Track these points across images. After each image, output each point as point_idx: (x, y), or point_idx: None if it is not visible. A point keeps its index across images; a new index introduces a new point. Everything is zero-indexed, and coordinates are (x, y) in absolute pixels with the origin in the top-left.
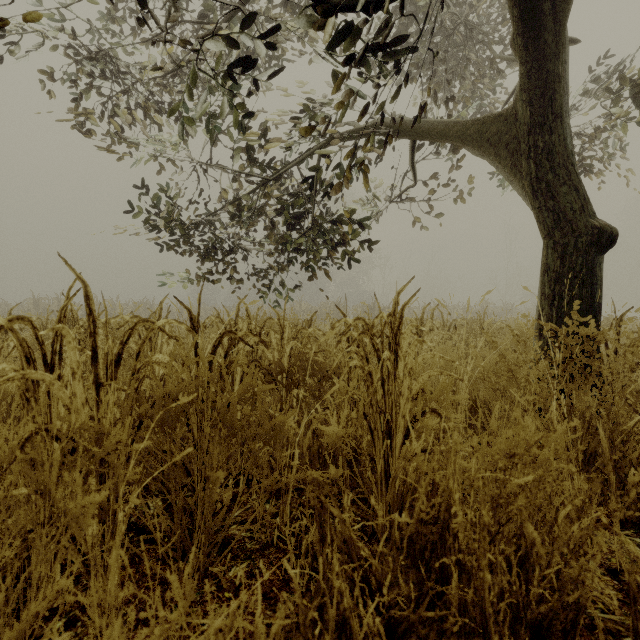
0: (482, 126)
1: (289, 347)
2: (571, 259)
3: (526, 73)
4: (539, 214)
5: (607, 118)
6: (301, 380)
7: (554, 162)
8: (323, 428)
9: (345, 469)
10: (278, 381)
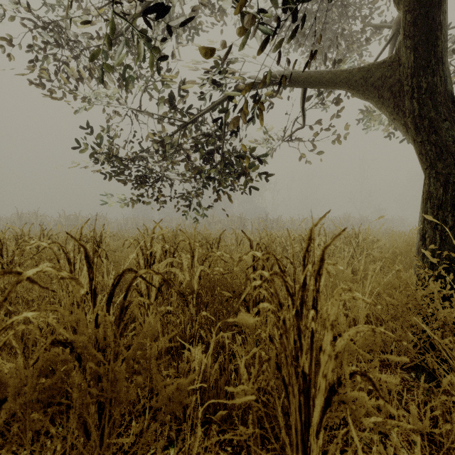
0: (367, 72)
1: (198, 270)
2: (454, 187)
3: (412, 20)
4: (421, 147)
5: (453, 74)
6: (209, 301)
7: (436, 101)
8: (231, 390)
9: (255, 421)
10: (188, 301)
